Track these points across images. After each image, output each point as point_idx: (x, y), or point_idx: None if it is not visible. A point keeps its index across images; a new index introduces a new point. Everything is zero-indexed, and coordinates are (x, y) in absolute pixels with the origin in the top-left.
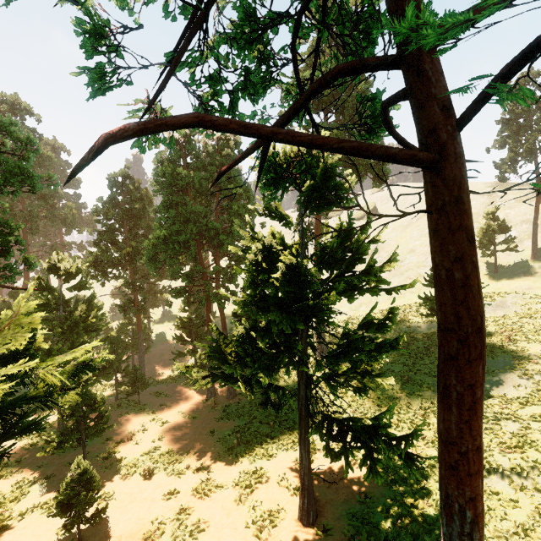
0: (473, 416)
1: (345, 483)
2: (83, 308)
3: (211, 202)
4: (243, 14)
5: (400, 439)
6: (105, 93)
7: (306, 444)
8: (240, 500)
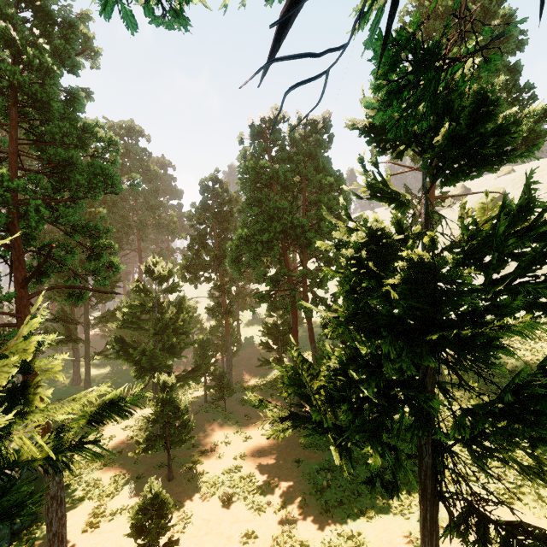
0: None
1: None
2: (173, 311)
3: (298, 197)
4: None
5: None
6: None
7: (433, 537)
8: None
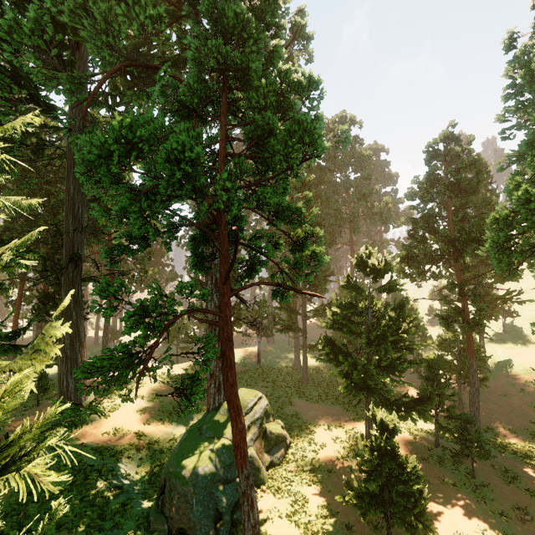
0: None
1: None
2: (391, 317)
3: None
4: None
5: None
6: None
7: None
8: None
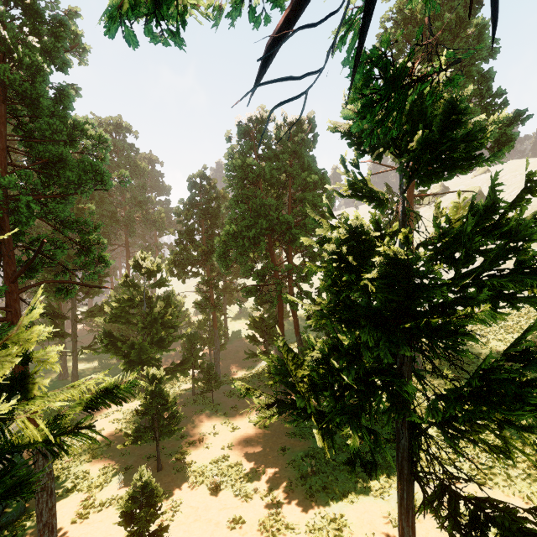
0: None
1: None
2: (161, 305)
3: (283, 195)
4: None
5: None
6: None
7: (409, 514)
8: None
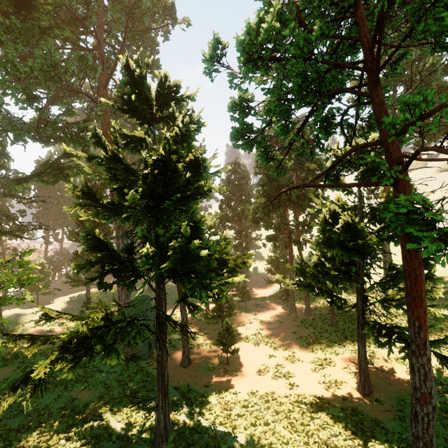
0: (416, 282)
1: (398, 382)
2: None
3: (292, 175)
4: (317, 116)
5: (434, 341)
6: (267, 164)
7: (362, 340)
8: (315, 370)
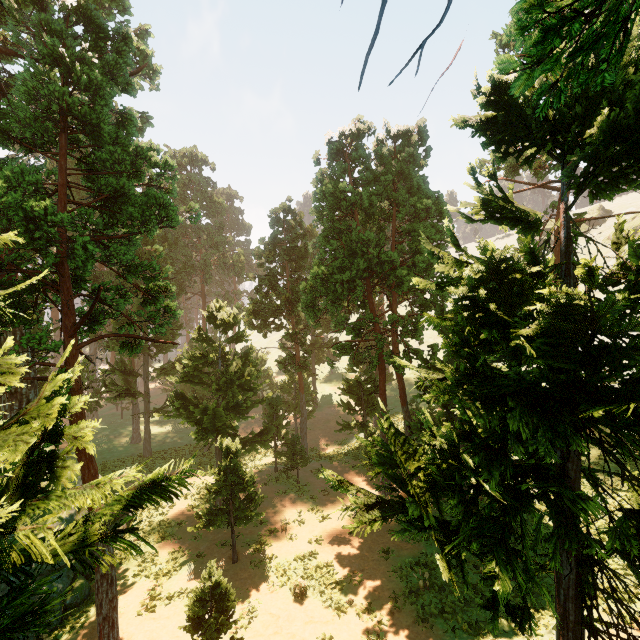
0: None
1: None
2: (238, 364)
3: (386, 227)
4: None
5: None
6: None
7: None
8: None
